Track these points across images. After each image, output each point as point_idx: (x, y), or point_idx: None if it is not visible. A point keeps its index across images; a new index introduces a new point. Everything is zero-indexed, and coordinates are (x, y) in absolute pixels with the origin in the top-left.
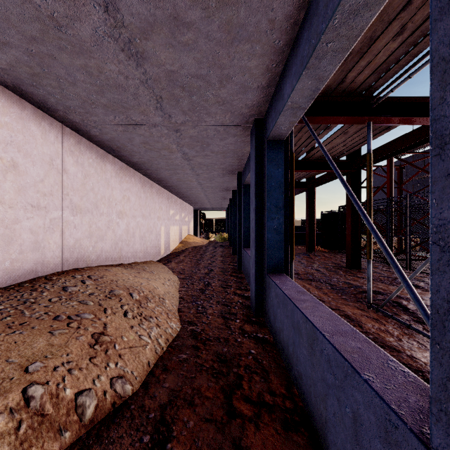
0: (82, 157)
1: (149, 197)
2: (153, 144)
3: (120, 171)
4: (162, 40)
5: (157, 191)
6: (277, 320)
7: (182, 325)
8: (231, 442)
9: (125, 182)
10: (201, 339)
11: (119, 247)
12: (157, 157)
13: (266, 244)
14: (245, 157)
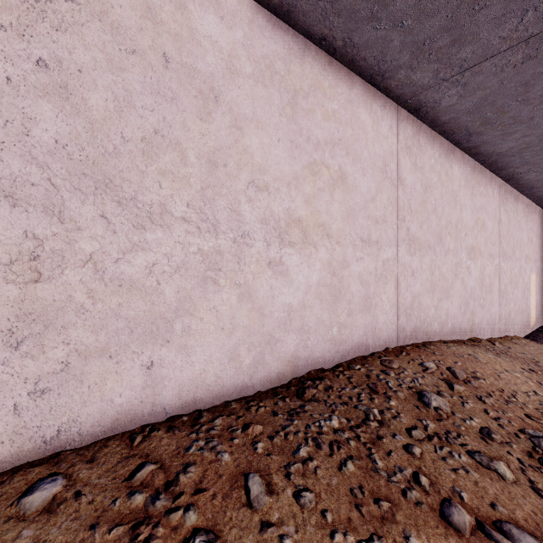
0: (421, 156)
1: (512, 221)
2: None
3: (471, 176)
4: None
5: (524, 209)
6: None
7: None
8: None
9: (478, 195)
10: None
11: (469, 309)
12: None
13: None
14: None
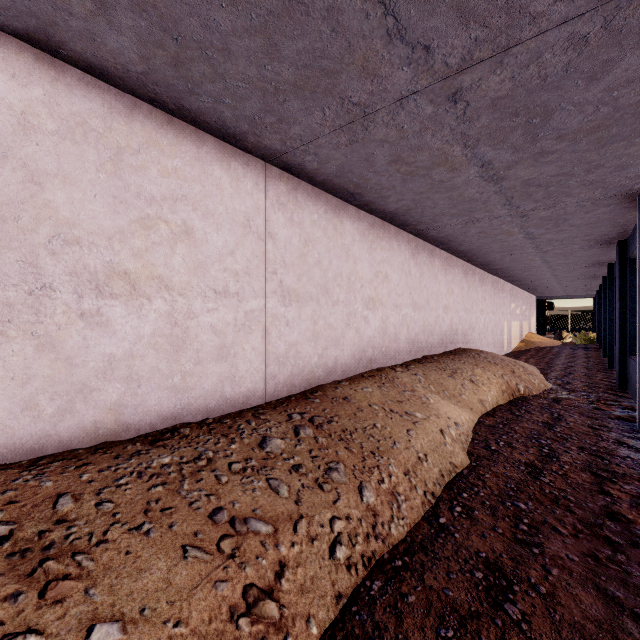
0: (467, 276)
1: (496, 294)
2: (519, 259)
3: (481, 277)
4: (550, 234)
5: (501, 286)
6: (632, 381)
7: (553, 385)
8: (591, 406)
9: (483, 285)
10: (570, 390)
11: (480, 337)
12: (516, 264)
13: (628, 334)
14: (615, 255)
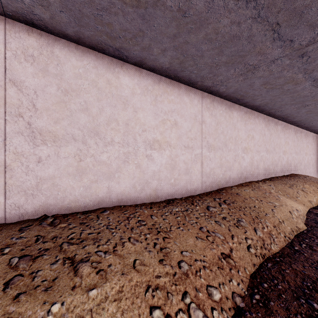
0: (297, 134)
1: (315, 144)
2: None
3: (305, 134)
4: None
5: None
6: None
7: None
8: None
9: (307, 139)
10: None
11: (305, 168)
12: None
13: None
14: None
